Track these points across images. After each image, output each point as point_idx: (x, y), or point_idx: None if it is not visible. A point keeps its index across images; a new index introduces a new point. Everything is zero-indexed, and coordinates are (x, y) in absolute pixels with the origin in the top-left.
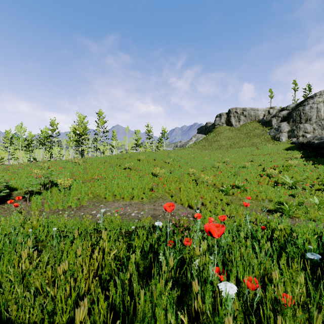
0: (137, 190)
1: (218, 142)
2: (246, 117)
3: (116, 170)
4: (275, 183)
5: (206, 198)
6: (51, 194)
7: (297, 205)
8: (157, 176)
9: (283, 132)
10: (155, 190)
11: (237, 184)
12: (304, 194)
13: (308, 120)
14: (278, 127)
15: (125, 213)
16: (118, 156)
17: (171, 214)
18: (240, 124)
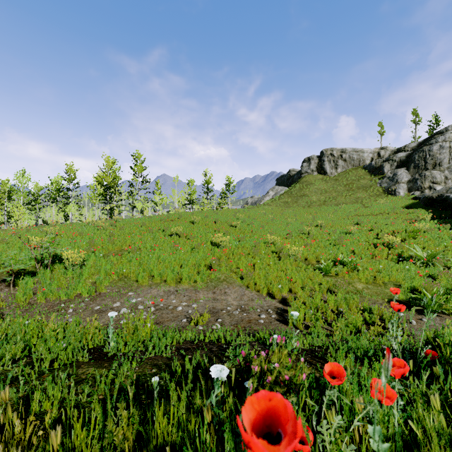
0: (188, 268)
1: (307, 197)
2: (347, 162)
3: (158, 237)
4: (399, 257)
5: (296, 281)
6: (52, 274)
7: (443, 293)
8: (219, 247)
9: (400, 183)
10: (215, 268)
11: (342, 259)
12: (450, 274)
13: (437, 165)
14: (393, 175)
15: (167, 306)
16: (162, 216)
17: (242, 308)
18: (337, 172)
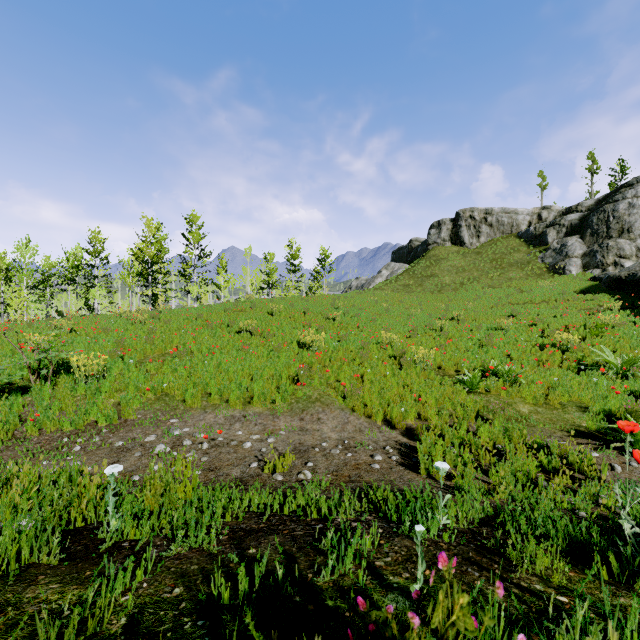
0: (263, 382)
1: (437, 278)
2: (493, 228)
3: (220, 335)
4: (579, 365)
5: (426, 401)
6: (54, 391)
7: None
8: (310, 349)
9: (572, 258)
10: (304, 380)
11: (494, 367)
12: None
13: (625, 232)
14: (560, 246)
15: (228, 441)
16: (227, 305)
17: (344, 444)
18: (480, 242)
